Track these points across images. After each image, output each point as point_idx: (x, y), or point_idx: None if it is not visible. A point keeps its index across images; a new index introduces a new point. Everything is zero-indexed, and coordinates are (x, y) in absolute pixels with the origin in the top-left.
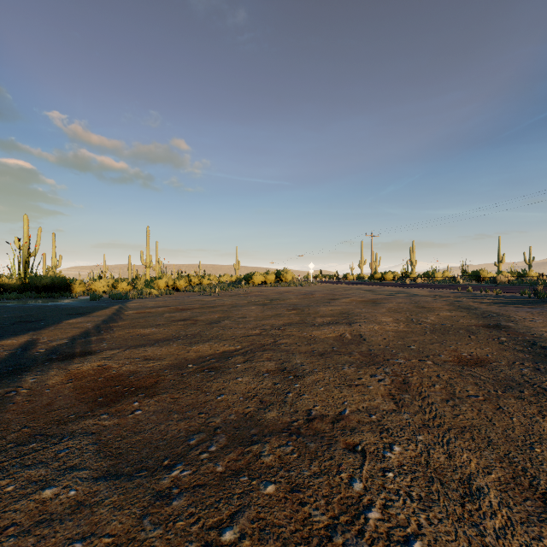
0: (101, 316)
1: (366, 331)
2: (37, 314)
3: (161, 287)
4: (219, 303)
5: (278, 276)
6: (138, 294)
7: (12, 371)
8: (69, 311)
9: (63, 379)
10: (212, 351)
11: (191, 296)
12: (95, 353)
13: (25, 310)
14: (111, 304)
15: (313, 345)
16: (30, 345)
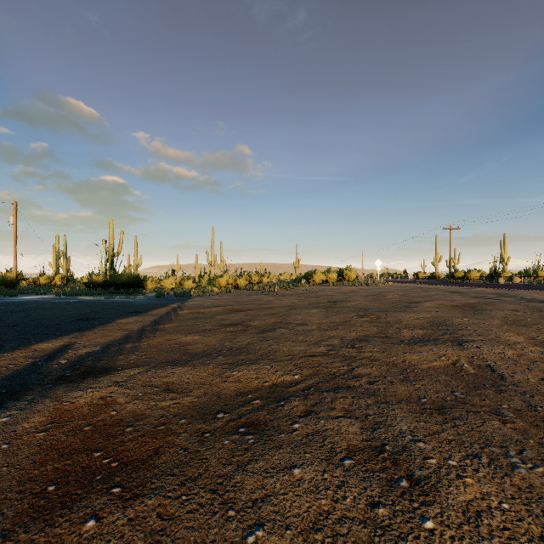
0: (154, 316)
1: (494, 359)
2: (100, 310)
3: (222, 285)
4: (276, 304)
5: (340, 274)
6: (201, 292)
7: (1, 396)
8: (130, 309)
9: (43, 420)
10: (258, 383)
11: (250, 294)
12: (113, 371)
13: (94, 306)
14: (171, 302)
15: (415, 384)
16: (60, 352)
